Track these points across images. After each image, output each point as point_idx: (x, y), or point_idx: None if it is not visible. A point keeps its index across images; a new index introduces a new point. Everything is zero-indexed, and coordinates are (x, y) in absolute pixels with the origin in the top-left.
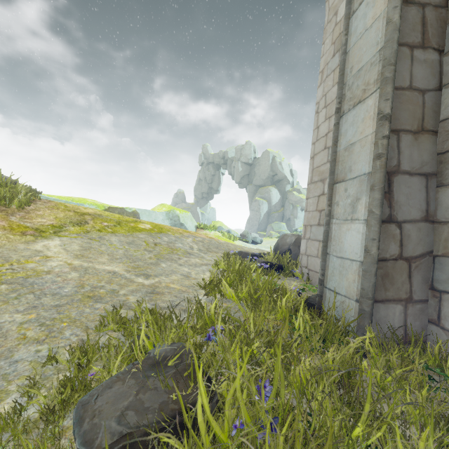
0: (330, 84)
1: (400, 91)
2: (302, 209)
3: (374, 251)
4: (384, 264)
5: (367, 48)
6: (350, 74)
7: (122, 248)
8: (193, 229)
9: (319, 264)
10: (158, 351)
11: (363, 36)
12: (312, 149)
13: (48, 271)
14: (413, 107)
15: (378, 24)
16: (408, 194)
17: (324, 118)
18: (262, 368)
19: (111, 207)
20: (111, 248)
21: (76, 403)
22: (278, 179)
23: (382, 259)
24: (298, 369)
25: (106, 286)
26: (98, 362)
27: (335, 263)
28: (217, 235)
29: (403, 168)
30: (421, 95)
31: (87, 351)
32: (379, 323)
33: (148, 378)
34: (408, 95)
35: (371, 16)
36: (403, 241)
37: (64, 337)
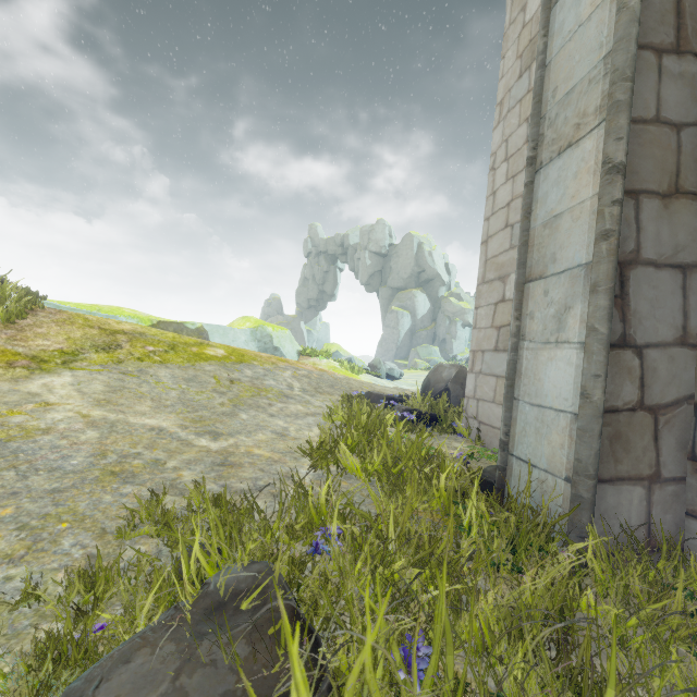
0: (515, 123)
1: (641, 126)
2: (464, 325)
3: (598, 396)
4: (614, 418)
5: (582, 54)
6: (552, 99)
7: (176, 388)
8: (294, 355)
9: (497, 413)
10: (223, 580)
11: (575, 35)
12: (485, 229)
13: (46, 429)
14: (662, 153)
15: (602, 14)
16: (654, 300)
17: (504, 177)
18: (411, 610)
19: (163, 321)
20: (157, 389)
21: (63, 689)
22: (426, 279)
23: (610, 410)
24: (475, 609)
25: (144, 454)
26: (117, 598)
27: (528, 415)
28: (332, 365)
29: (646, 256)
30: (676, 133)
31: (97, 578)
32: (606, 518)
33: (201, 639)
34: (654, 133)
35: (589, 2)
36: (644, 379)
37: (59, 551)
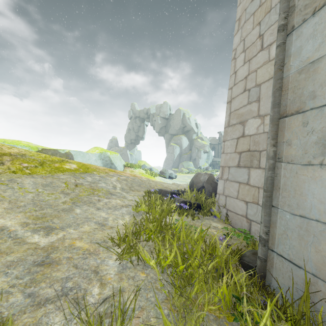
0: (250, 28)
1: None
2: (204, 152)
3: None
4: None
5: None
6: None
7: (33, 192)
8: (121, 167)
9: (240, 206)
10: None
11: None
12: (229, 94)
13: None
14: None
15: None
16: None
17: (243, 62)
18: None
19: (45, 148)
20: (18, 193)
21: None
22: (187, 130)
23: None
24: None
25: None
26: None
27: (290, 222)
28: (141, 172)
29: None
30: None
31: None
32: None
33: None
34: None
35: None
36: None
37: None
